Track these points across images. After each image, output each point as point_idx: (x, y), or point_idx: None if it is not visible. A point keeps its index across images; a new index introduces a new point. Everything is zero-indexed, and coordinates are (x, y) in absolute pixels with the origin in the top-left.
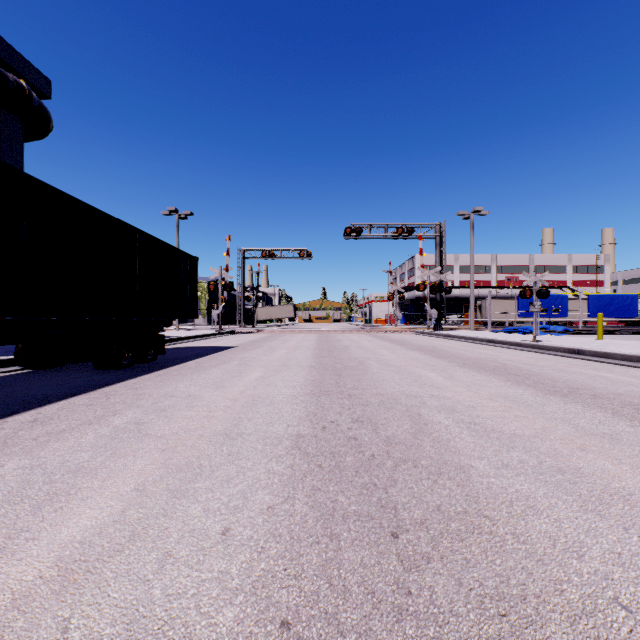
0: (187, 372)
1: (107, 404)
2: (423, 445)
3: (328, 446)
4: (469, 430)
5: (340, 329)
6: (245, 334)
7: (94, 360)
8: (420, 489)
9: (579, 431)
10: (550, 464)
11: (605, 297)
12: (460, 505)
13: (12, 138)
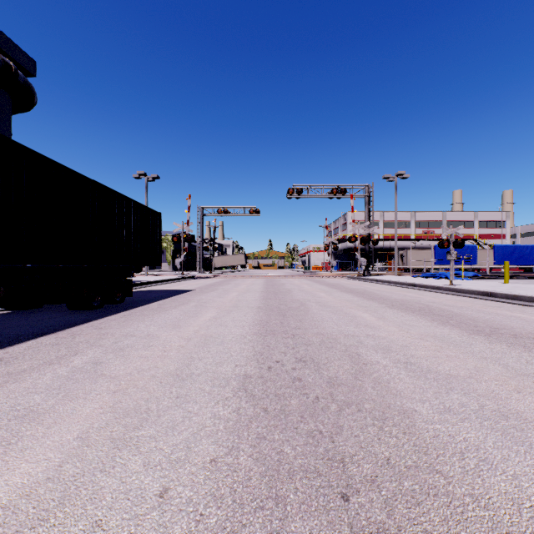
0: (149, 313)
1: (71, 343)
2: (365, 386)
3: (273, 388)
4: (406, 370)
5: (284, 274)
6: (203, 279)
7: (67, 302)
8: (366, 437)
9: (510, 371)
10: (491, 408)
11: (508, 247)
12: (410, 457)
13: (1, 110)
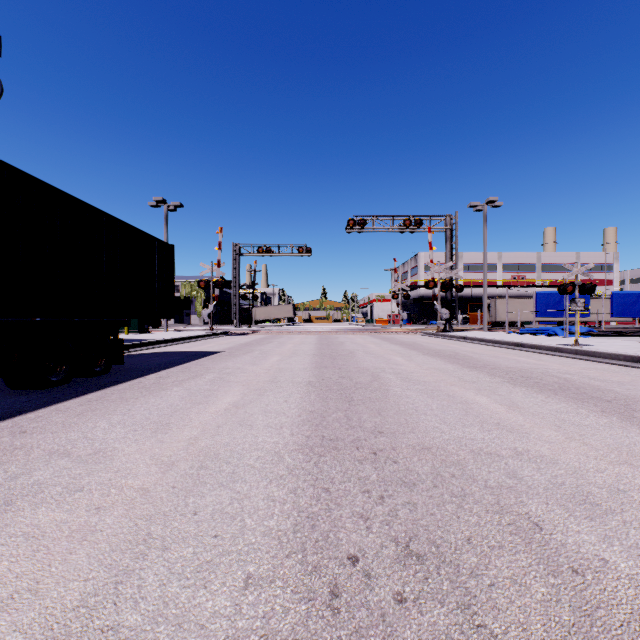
0: (133, 394)
1: None
2: None
3: None
4: None
5: (342, 330)
6: (239, 335)
7: (5, 377)
8: None
9: None
10: None
11: (630, 295)
12: None
13: None
